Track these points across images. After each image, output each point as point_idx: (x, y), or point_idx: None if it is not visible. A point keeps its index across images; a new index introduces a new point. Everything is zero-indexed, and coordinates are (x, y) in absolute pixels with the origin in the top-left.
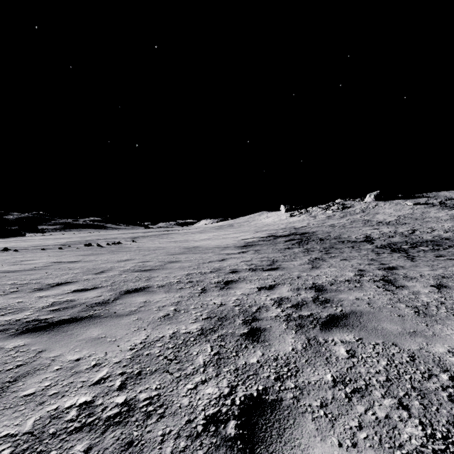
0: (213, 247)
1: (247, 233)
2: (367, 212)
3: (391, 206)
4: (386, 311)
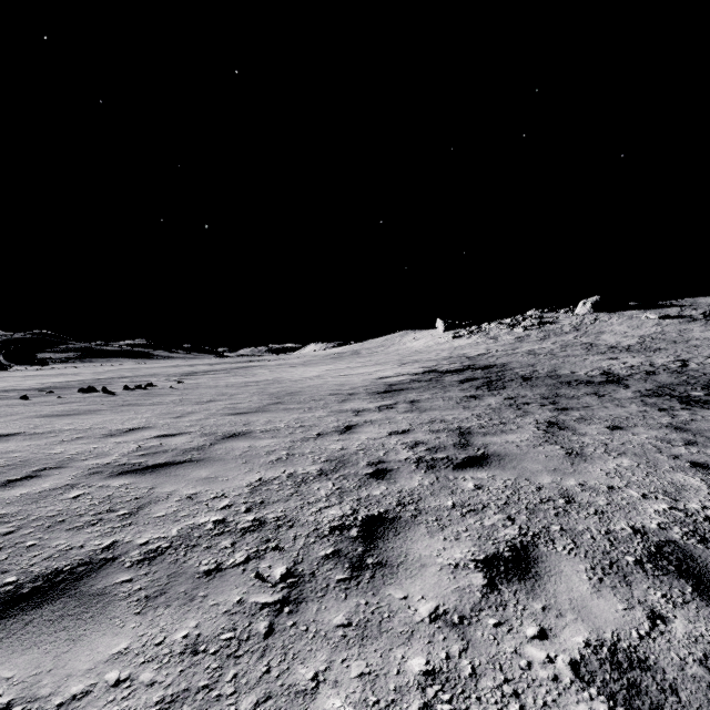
0: (326, 393)
1: (387, 366)
2: (584, 330)
3: (623, 321)
4: None
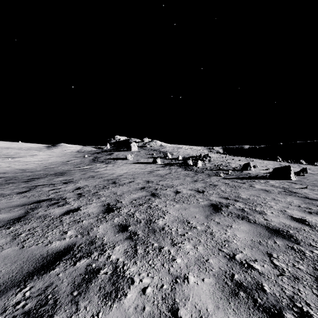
0: None
1: None
2: None
3: None
4: None
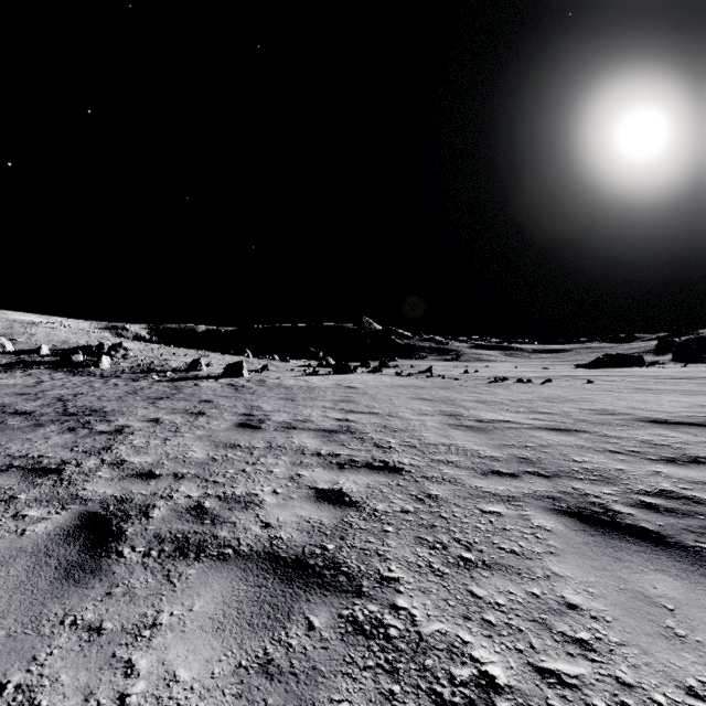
0: (589, 407)
1: None
2: None
3: None
4: (4, 439)
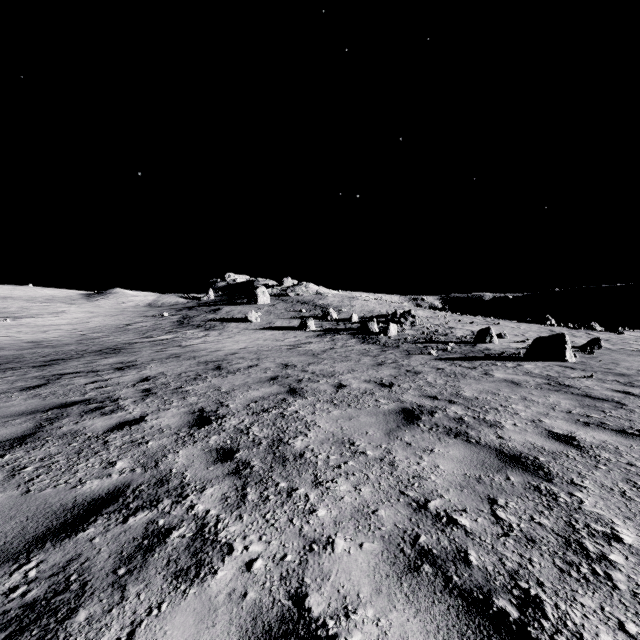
0: None
1: None
2: None
3: None
4: None
